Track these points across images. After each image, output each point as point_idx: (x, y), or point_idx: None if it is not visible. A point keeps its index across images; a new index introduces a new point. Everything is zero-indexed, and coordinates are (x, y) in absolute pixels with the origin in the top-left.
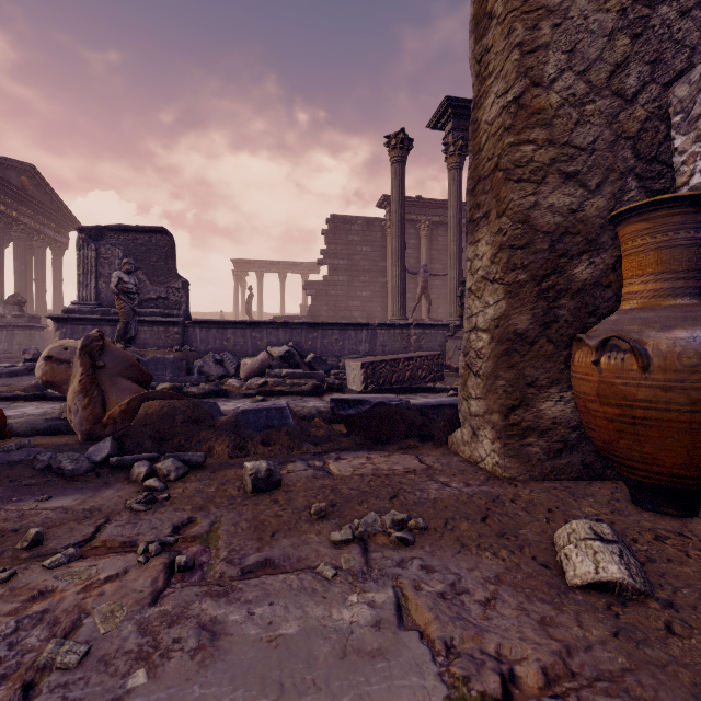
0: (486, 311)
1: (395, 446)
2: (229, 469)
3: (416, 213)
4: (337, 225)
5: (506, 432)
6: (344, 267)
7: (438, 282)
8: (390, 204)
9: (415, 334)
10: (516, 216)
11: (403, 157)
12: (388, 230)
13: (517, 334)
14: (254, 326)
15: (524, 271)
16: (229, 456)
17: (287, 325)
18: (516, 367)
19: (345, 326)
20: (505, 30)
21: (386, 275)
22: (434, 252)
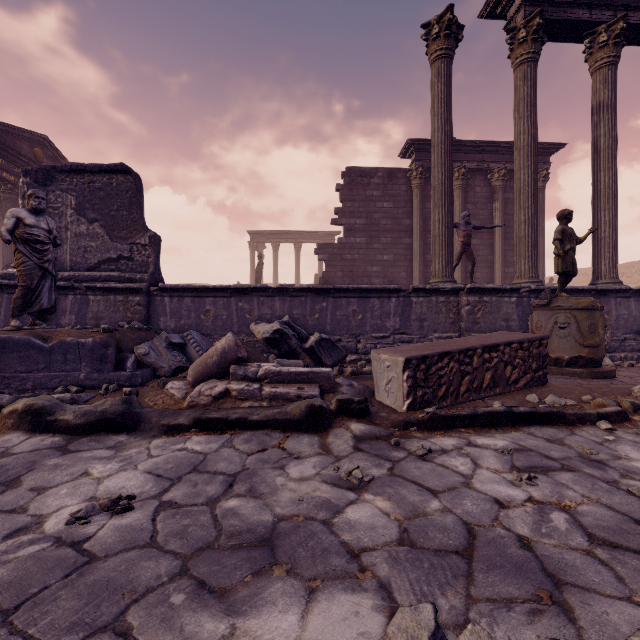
0: None
1: None
2: None
3: None
4: (354, 178)
5: None
6: (362, 227)
7: (475, 241)
8: (416, 150)
9: (468, 303)
10: None
11: (449, 49)
12: (414, 181)
13: None
14: (241, 294)
15: None
16: None
17: (285, 292)
18: None
19: (366, 293)
20: None
21: (411, 235)
22: (469, 206)
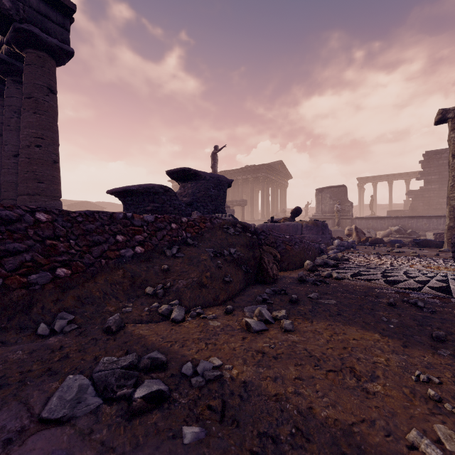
0: (447, 222)
1: (428, 247)
2: (391, 247)
3: None
4: (430, 156)
5: (448, 242)
6: (435, 180)
7: None
8: None
9: None
10: (451, 206)
11: None
12: None
13: (450, 226)
14: (381, 219)
15: (452, 215)
16: (390, 246)
17: (397, 218)
18: (450, 232)
19: (430, 217)
20: (451, 172)
21: None
22: None
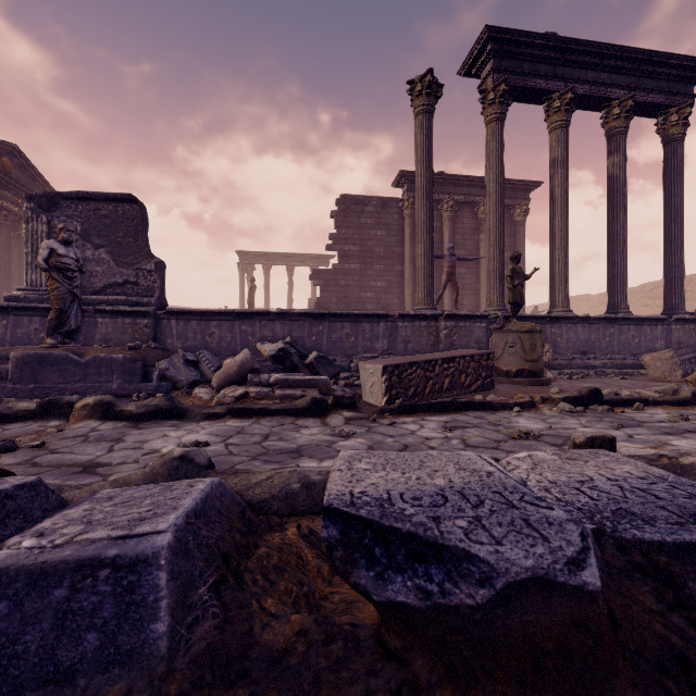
0: None
1: None
2: None
3: (438, 191)
4: (348, 206)
5: None
6: (356, 254)
7: (463, 270)
8: (408, 181)
9: (446, 327)
10: None
11: (430, 106)
12: (406, 211)
13: None
14: (244, 318)
15: None
16: None
17: (285, 316)
18: None
19: (358, 318)
20: None
21: (403, 262)
22: (458, 236)
